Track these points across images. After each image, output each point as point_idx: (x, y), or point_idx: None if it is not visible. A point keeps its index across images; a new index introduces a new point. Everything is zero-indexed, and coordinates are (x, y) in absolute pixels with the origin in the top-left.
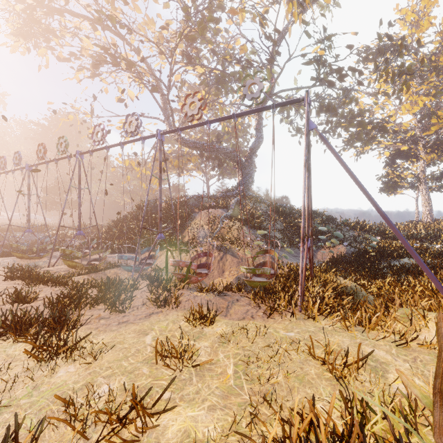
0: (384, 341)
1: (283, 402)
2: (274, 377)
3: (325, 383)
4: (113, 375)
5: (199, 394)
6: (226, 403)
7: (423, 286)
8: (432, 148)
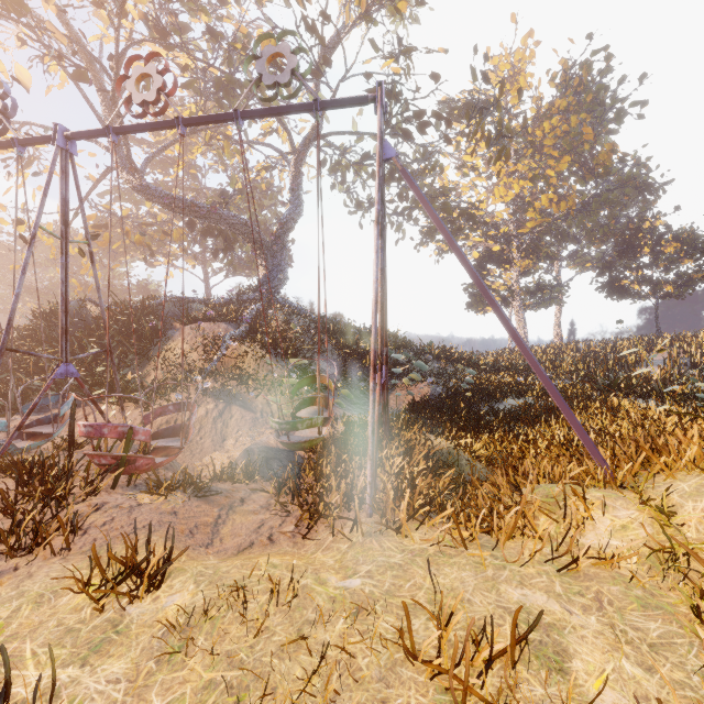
0: (534, 564)
1: None
2: None
3: None
4: None
5: None
6: None
7: (549, 439)
8: (527, 252)
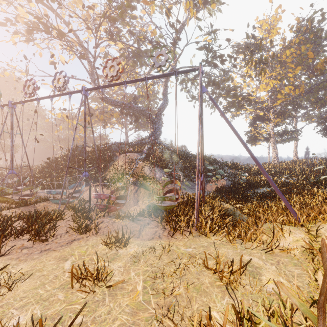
0: (256, 250)
1: (184, 312)
2: (176, 289)
3: (217, 290)
4: (27, 305)
5: (110, 314)
6: (135, 320)
7: (277, 206)
8: (278, 115)
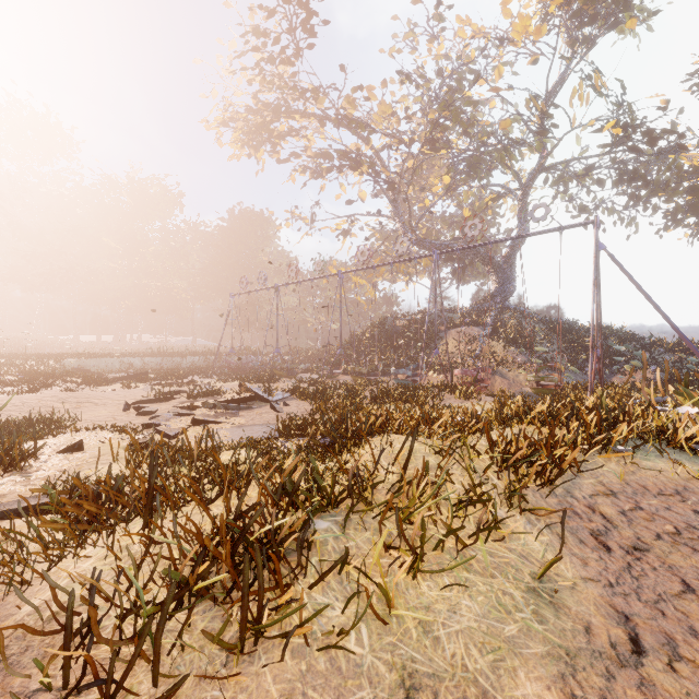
0: None
1: None
2: None
3: None
4: None
5: None
6: None
7: None
8: None
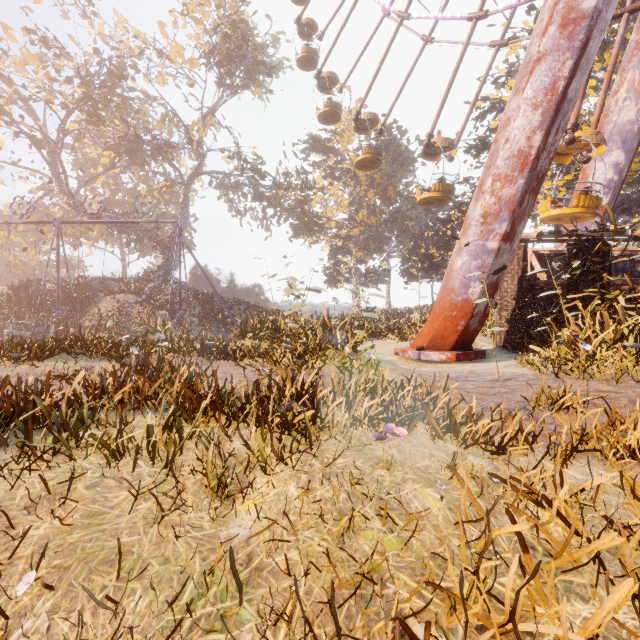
0: None
1: None
2: None
3: None
4: None
5: None
6: None
7: None
8: (360, 247)
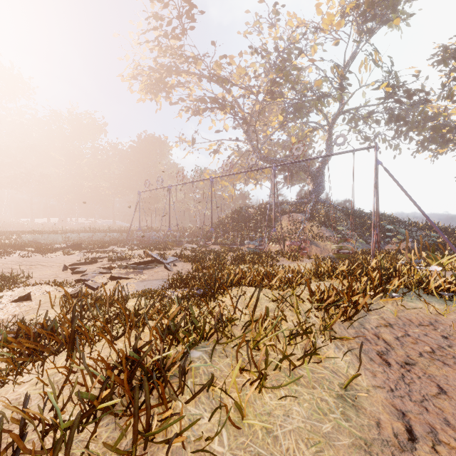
0: None
1: None
2: None
3: None
4: None
5: None
6: None
7: None
8: None
